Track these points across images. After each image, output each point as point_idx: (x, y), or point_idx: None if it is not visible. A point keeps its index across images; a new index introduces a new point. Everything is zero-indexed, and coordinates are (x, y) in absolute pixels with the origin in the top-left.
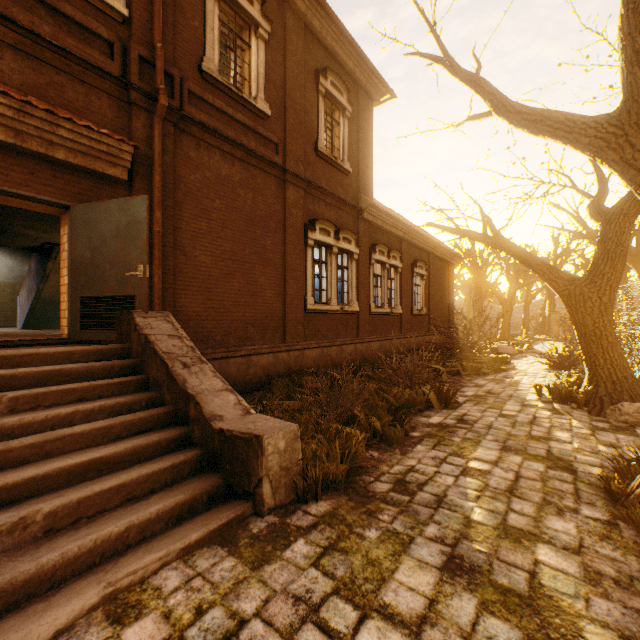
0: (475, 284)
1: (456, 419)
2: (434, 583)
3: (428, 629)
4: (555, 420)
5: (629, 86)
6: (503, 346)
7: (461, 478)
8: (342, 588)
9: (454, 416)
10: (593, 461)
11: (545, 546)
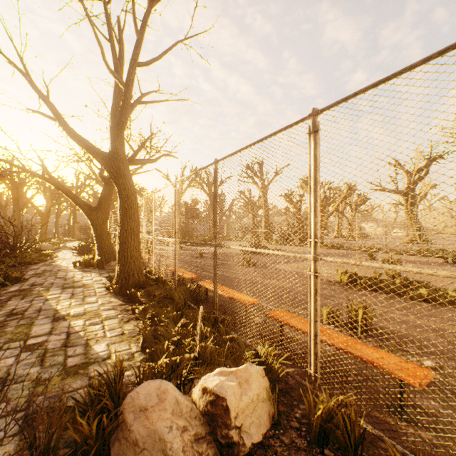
0: (14, 198)
1: (30, 285)
2: (51, 325)
3: (55, 332)
4: (85, 274)
5: (113, 147)
6: (45, 245)
7: (47, 302)
8: (9, 342)
9: (28, 284)
10: (102, 282)
11: (88, 305)
